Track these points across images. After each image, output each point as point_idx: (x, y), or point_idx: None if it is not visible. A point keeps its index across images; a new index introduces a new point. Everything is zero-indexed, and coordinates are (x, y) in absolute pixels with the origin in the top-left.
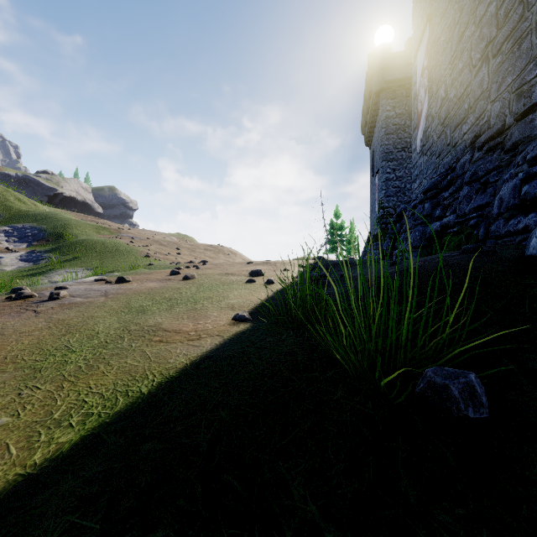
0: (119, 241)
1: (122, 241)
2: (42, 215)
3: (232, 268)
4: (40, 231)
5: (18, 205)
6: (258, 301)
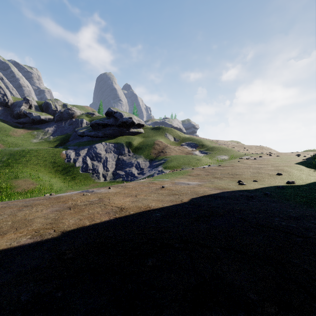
0: (224, 146)
1: (224, 146)
2: (190, 138)
3: (286, 154)
4: (195, 144)
5: (181, 135)
6: (304, 158)
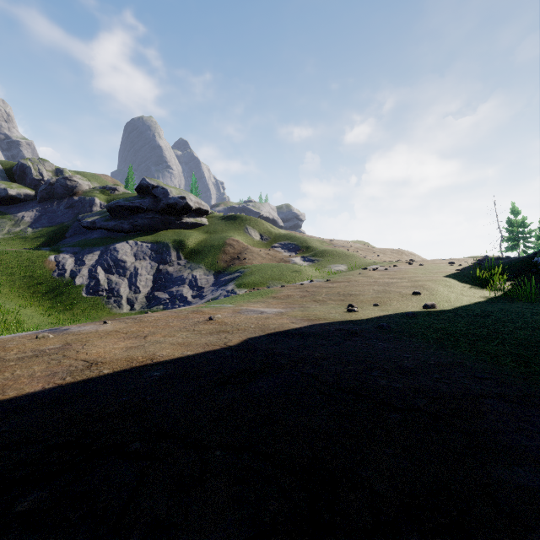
0: (341, 249)
1: (342, 249)
2: (288, 235)
3: (434, 262)
4: (295, 245)
5: (272, 230)
6: (459, 268)
